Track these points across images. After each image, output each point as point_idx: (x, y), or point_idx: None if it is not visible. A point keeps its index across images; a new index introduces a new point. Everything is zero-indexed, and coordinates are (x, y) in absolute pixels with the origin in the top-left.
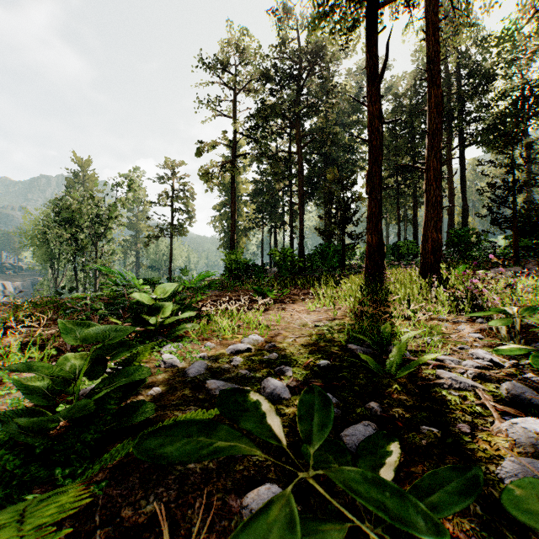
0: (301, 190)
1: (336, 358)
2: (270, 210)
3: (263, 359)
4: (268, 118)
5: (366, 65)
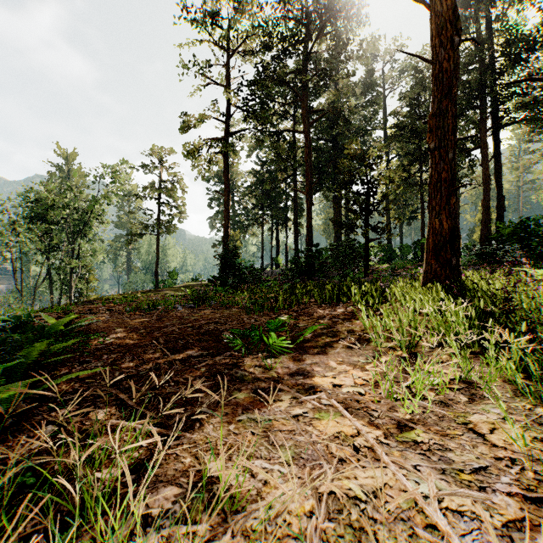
0: (309, 176)
1: None
2: (271, 204)
3: None
4: (269, 88)
5: None
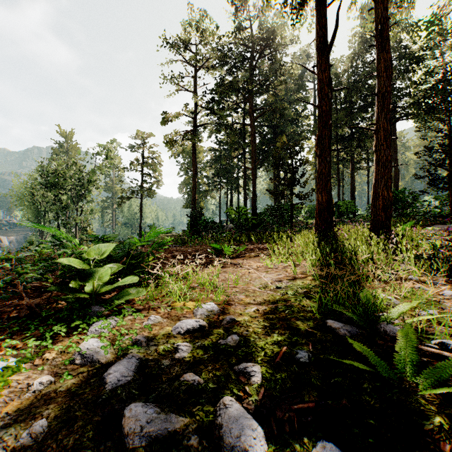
0: (254, 157)
1: (316, 343)
2: (227, 174)
3: (219, 345)
4: (225, 93)
5: (316, 36)
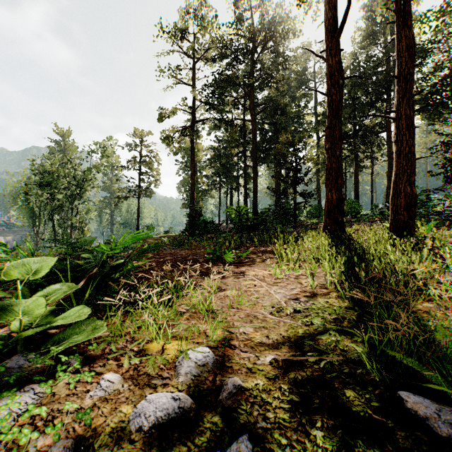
0: (255, 154)
1: None
2: (227, 173)
3: None
4: (224, 88)
5: (325, 18)
